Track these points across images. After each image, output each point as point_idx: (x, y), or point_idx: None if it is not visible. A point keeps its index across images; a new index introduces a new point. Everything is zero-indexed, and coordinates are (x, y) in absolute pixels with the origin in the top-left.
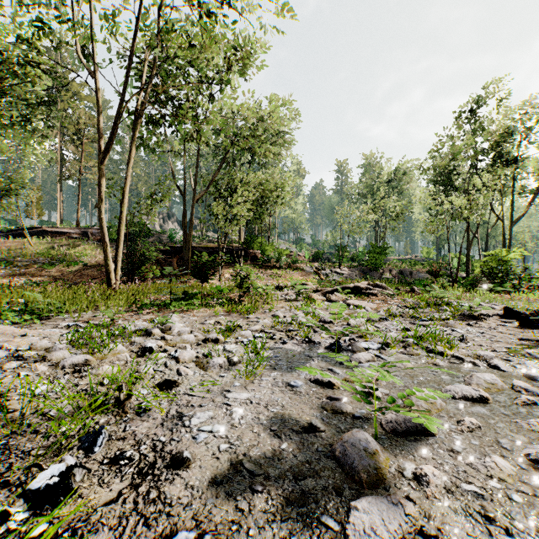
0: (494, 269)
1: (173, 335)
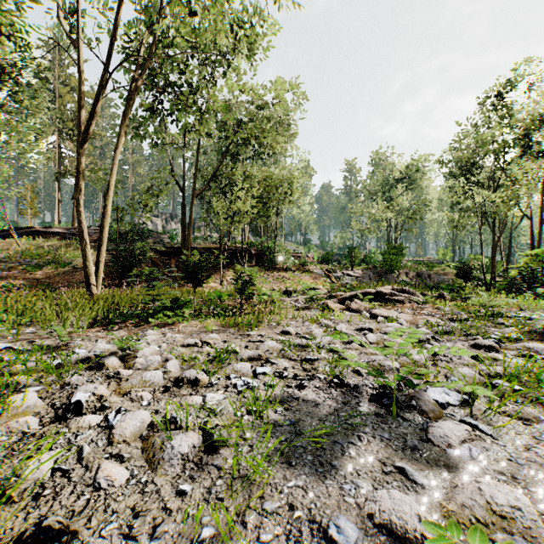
0: (534, 271)
1: (135, 368)
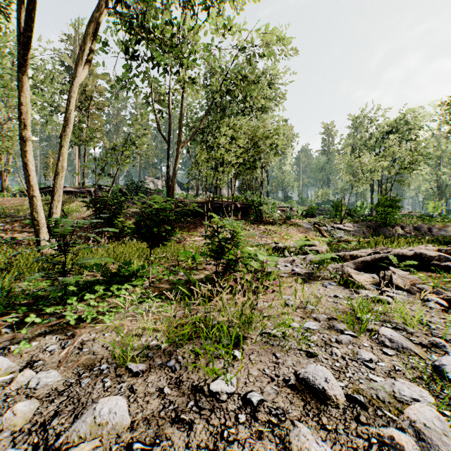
0: None
1: None
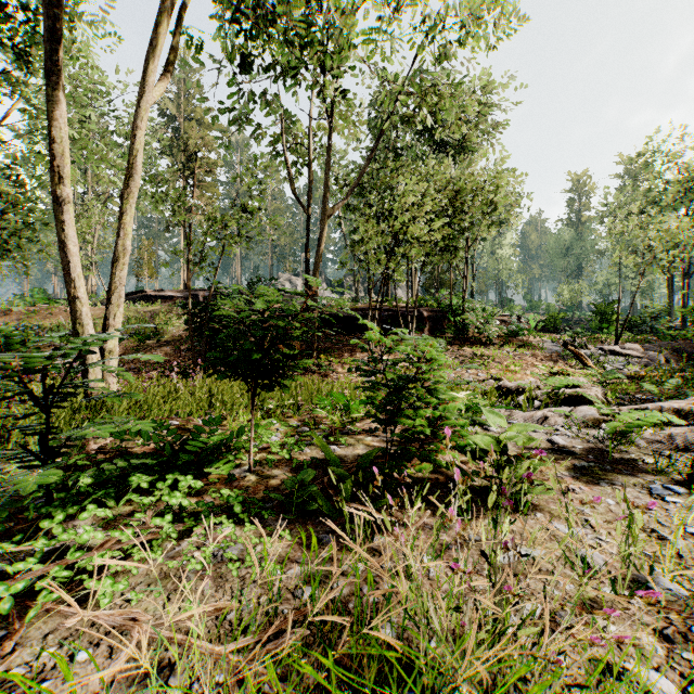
0: None
1: None
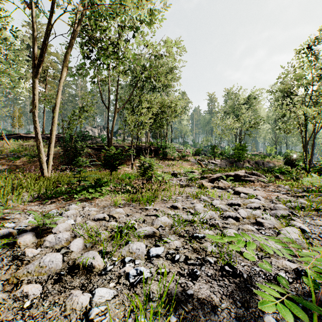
0: None
1: (43, 246)
